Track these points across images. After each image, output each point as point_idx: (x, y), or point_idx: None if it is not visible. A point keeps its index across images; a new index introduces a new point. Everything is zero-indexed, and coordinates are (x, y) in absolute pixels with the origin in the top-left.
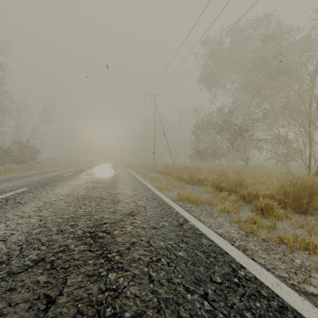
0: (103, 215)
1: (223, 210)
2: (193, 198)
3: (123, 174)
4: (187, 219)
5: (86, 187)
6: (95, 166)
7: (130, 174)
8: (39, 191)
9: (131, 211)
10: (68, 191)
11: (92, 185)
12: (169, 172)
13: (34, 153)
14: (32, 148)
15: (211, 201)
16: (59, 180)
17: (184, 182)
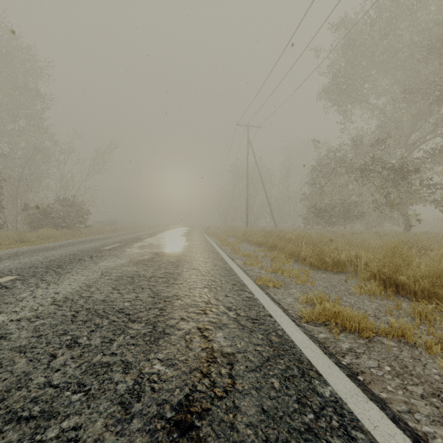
0: (82, 423)
1: None
2: (350, 319)
3: (197, 247)
4: None
5: (119, 275)
6: (161, 232)
7: (209, 247)
8: (27, 284)
9: (188, 391)
10: (76, 288)
11: (134, 270)
12: (274, 244)
13: (81, 214)
14: (79, 207)
15: (401, 331)
16: (87, 258)
17: (304, 264)
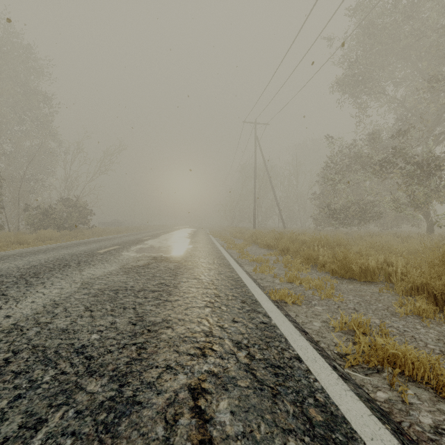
0: None
1: None
2: (417, 364)
3: (201, 250)
4: None
5: (101, 288)
6: (165, 233)
7: (215, 250)
8: None
9: None
10: (38, 308)
11: (121, 280)
12: (286, 247)
13: (84, 215)
14: (82, 208)
15: None
16: (73, 264)
17: (323, 271)
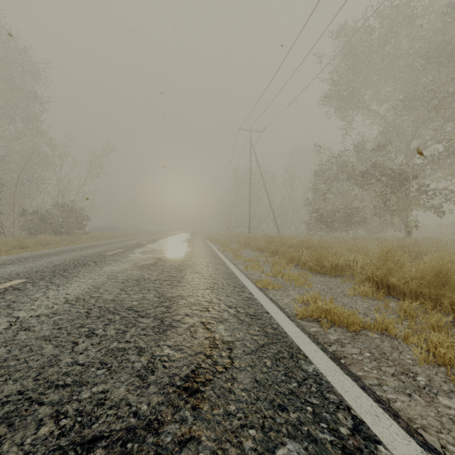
0: (108, 389)
1: (433, 361)
2: (340, 315)
3: (200, 252)
4: (361, 420)
5: (125, 278)
6: (162, 238)
7: (212, 252)
8: (38, 286)
9: (194, 367)
10: (86, 289)
11: (138, 274)
12: (276, 250)
13: (81, 220)
14: (78, 213)
15: (385, 325)
16: (91, 263)
17: (304, 268)
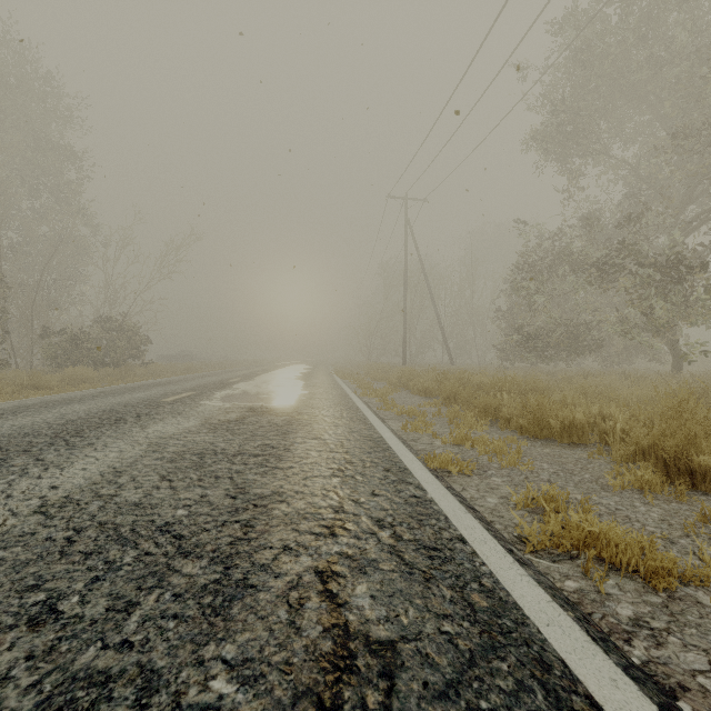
0: None
1: None
2: (624, 547)
3: (322, 398)
4: None
5: (179, 451)
6: (263, 372)
7: (343, 398)
8: (6, 469)
9: None
10: (93, 477)
11: (207, 441)
12: (453, 394)
13: (136, 343)
14: (133, 332)
15: None
16: (131, 418)
17: (508, 429)
